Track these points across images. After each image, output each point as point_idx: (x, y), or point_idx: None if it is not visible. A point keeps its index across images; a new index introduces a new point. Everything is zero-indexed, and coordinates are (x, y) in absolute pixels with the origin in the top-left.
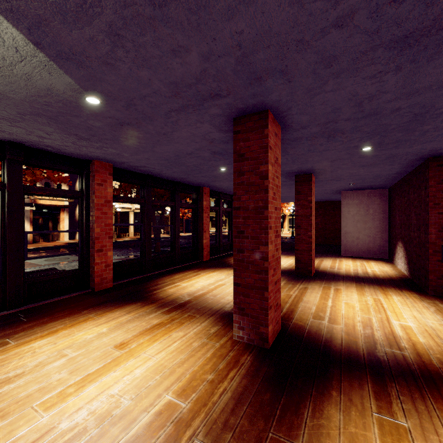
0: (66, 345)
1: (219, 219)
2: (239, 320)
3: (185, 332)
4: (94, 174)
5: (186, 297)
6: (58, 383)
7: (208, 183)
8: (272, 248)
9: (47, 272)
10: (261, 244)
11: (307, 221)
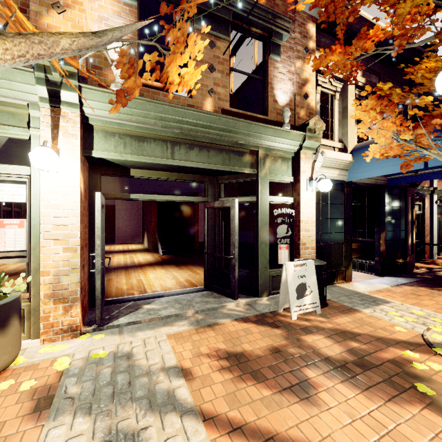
0: None
1: None
2: None
3: None
4: None
5: (13, 271)
6: None
7: None
8: None
9: None
10: None
11: None
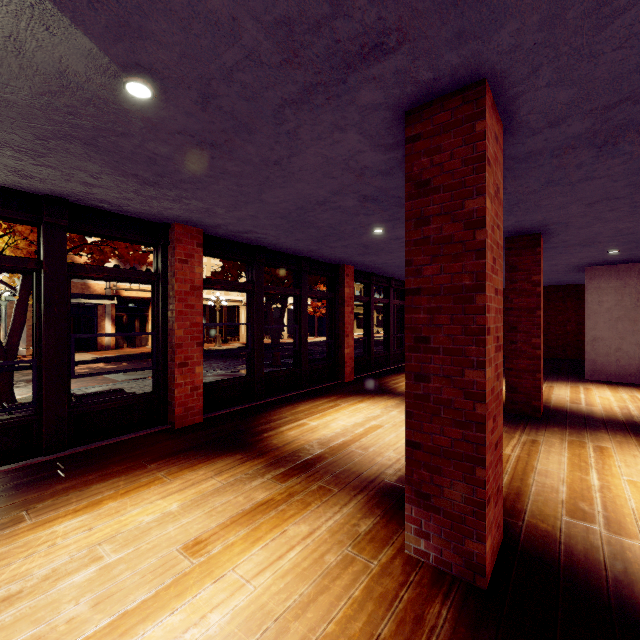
0: (106, 533)
1: (369, 315)
2: (418, 517)
3: (312, 526)
4: (174, 246)
5: (316, 449)
6: (67, 628)
7: (353, 259)
8: (491, 373)
9: (108, 396)
10: (467, 366)
11: (531, 318)
